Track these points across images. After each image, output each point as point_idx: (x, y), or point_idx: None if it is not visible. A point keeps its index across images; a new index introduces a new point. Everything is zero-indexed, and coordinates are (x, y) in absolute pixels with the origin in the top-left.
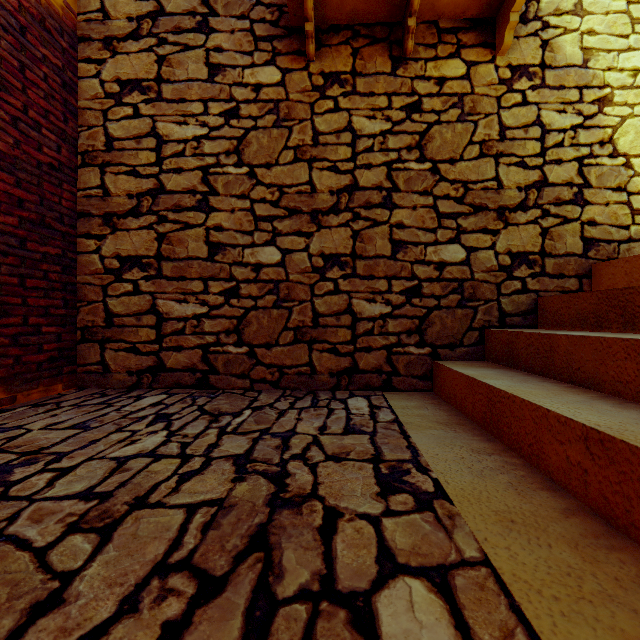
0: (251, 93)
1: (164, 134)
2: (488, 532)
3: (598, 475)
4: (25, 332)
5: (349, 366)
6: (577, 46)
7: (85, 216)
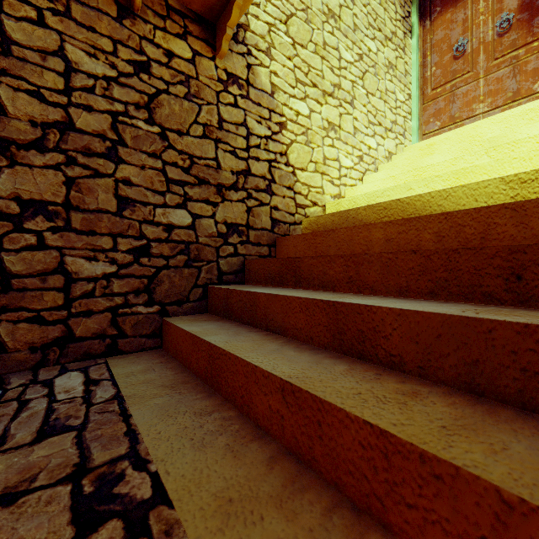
0: None
1: None
2: (208, 533)
3: (291, 420)
4: None
5: (61, 335)
6: (268, 79)
7: None
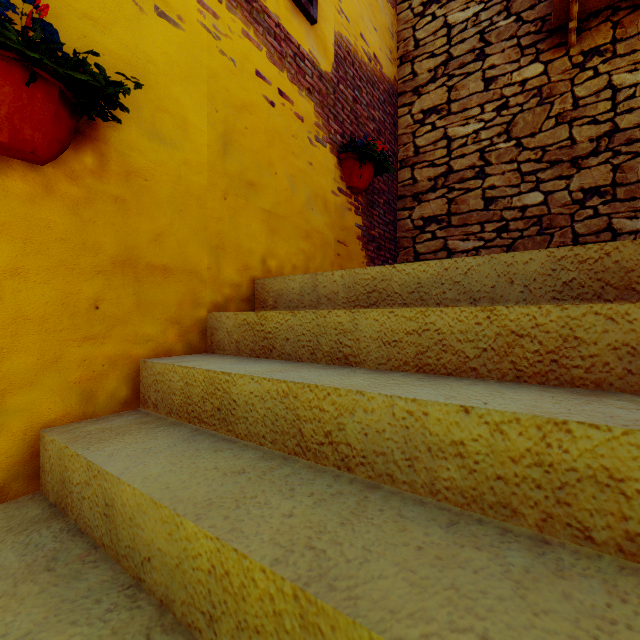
0: (518, 88)
1: (452, 135)
2: None
3: None
4: (384, 261)
5: None
6: None
7: (402, 198)
